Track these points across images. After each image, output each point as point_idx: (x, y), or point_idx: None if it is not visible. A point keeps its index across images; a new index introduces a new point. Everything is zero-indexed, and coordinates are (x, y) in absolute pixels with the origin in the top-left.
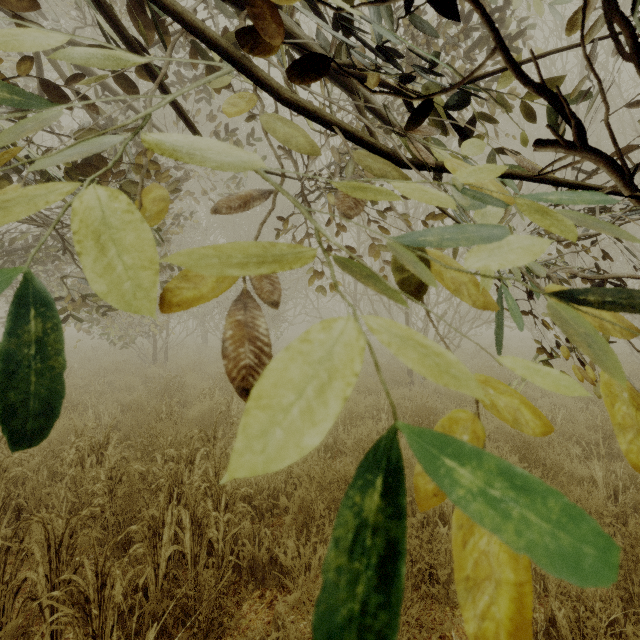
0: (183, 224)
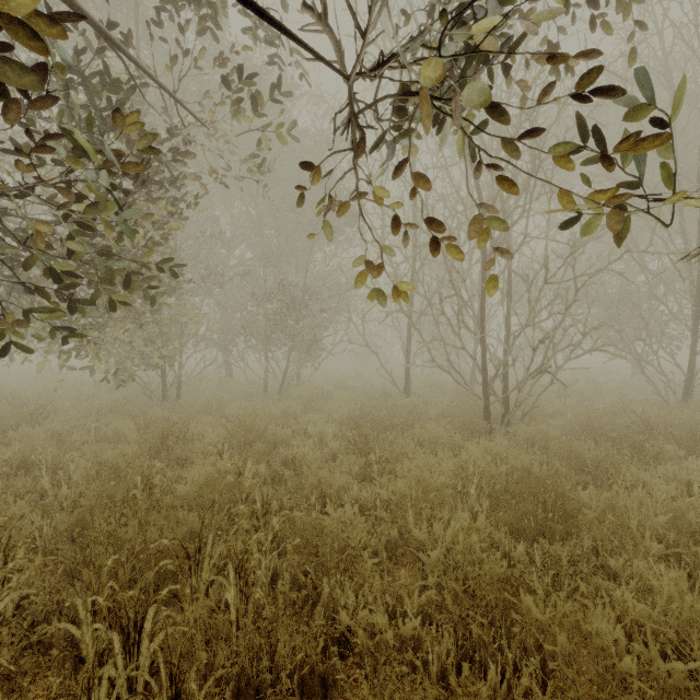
0: (187, 219)
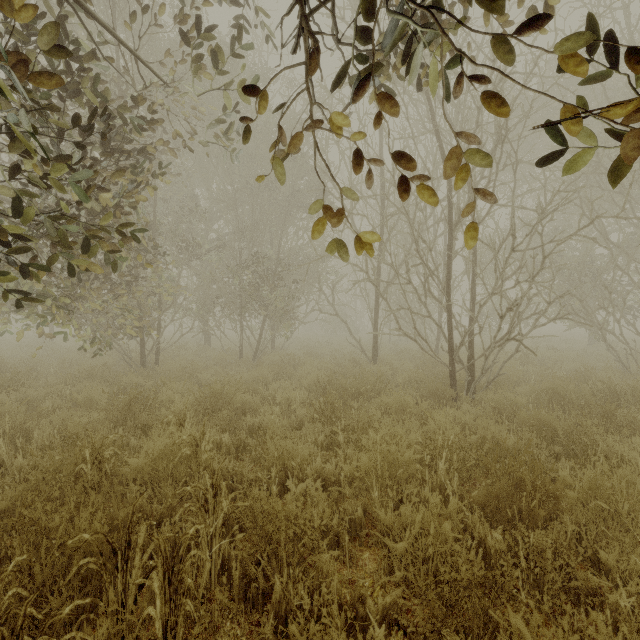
0: (155, 188)
